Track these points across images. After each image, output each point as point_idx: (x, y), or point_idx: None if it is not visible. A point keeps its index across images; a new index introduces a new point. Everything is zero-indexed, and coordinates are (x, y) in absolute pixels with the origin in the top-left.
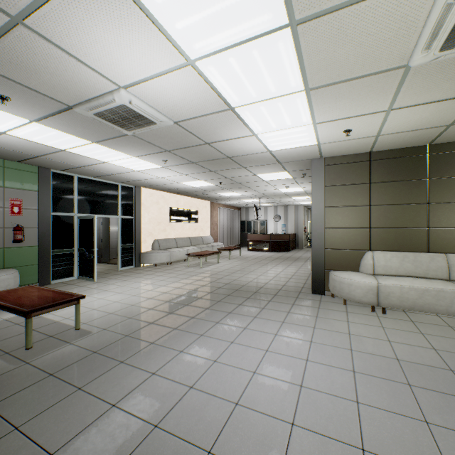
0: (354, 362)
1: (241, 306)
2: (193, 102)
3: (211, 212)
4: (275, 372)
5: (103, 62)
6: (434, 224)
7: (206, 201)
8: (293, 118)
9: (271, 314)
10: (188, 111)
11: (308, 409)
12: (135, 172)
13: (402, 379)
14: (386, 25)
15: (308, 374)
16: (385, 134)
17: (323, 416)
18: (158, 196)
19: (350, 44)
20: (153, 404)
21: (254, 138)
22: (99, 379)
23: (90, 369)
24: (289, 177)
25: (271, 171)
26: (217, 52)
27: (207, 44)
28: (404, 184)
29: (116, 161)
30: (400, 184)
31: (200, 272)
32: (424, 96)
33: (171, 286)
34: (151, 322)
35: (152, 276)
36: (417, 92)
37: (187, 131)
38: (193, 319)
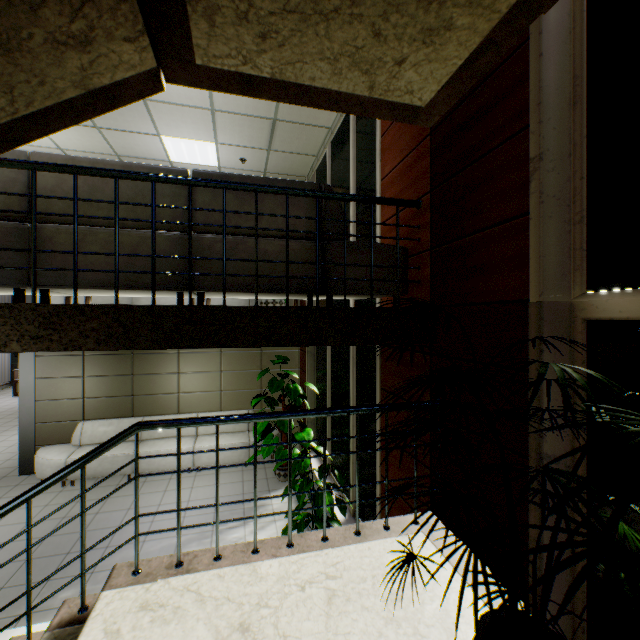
0: None
1: None
2: None
3: None
4: None
5: None
6: (138, 392)
7: None
8: None
9: None
10: None
11: None
12: None
13: None
14: None
15: None
16: None
17: None
18: None
19: None
20: None
21: None
22: None
23: None
24: None
25: None
26: None
27: None
28: (114, 357)
29: None
30: (112, 357)
31: None
32: None
33: None
34: None
35: None
36: None
37: None
38: None
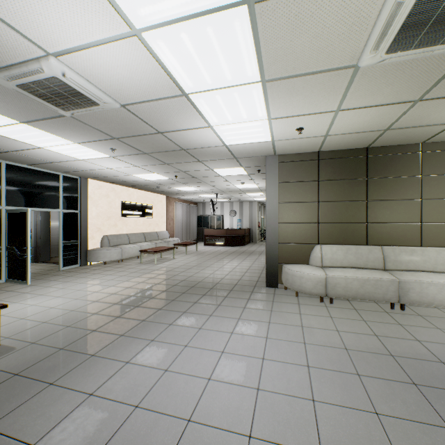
0: (308, 356)
1: (196, 304)
2: (142, 83)
3: (167, 206)
4: (231, 376)
5: (21, 16)
6: (371, 219)
7: (162, 195)
8: (249, 111)
9: (227, 311)
10: (136, 94)
11: (265, 415)
12: (79, 161)
13: (352, 370)
14: (341, 18)
15: (264, 374)
16: (333, 135)
17: (281, 421)
18: (108, 189)
19: (306, 34)
20: (87, 436)
21: (210, 130)
22: (18, 411)
23: (6, 398)
24: (245, 173)
25: (228, 166)
26: (167, 24)
27: (155, 11)
28: (347, 182)
29: (54, 146)
30: (344, 182)
31: (154, 269)
32: (368, 99)
33: (121, 285)
34: (93, 329)
35: (100, 275)
36: (363, 94)
37: (136, 116)
38: (143, 322)
